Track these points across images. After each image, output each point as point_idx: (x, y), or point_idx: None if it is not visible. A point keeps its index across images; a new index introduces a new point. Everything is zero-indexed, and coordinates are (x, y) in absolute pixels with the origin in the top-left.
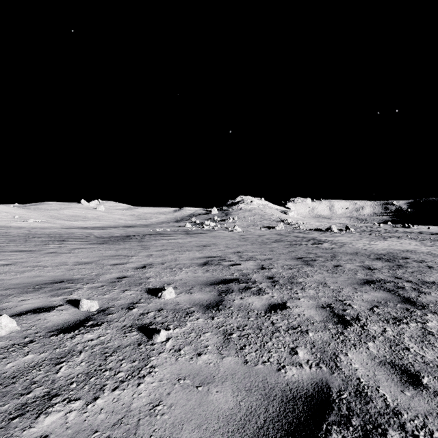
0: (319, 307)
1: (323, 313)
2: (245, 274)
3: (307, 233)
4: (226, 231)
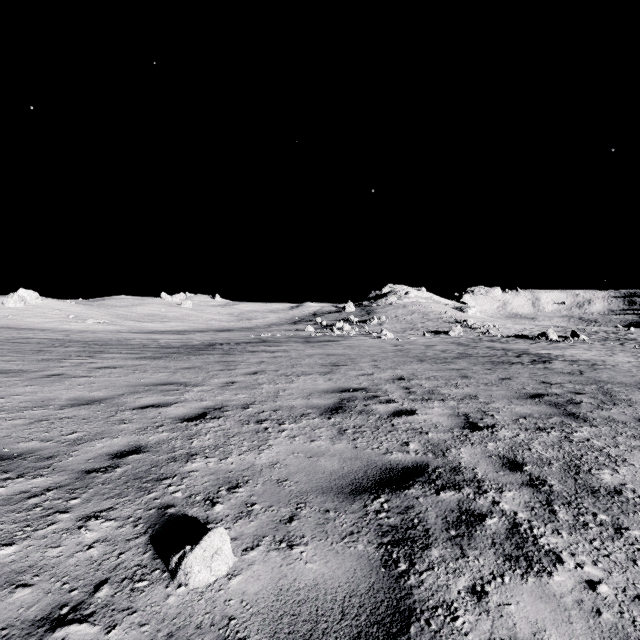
0: None
1: None
2: (437, 445)
3: (506, 341)
4: (370, 338)
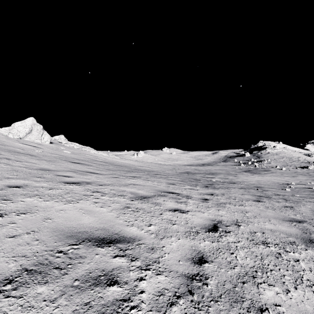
0: None
1: None
2: None
3: None
4: (277, 169)
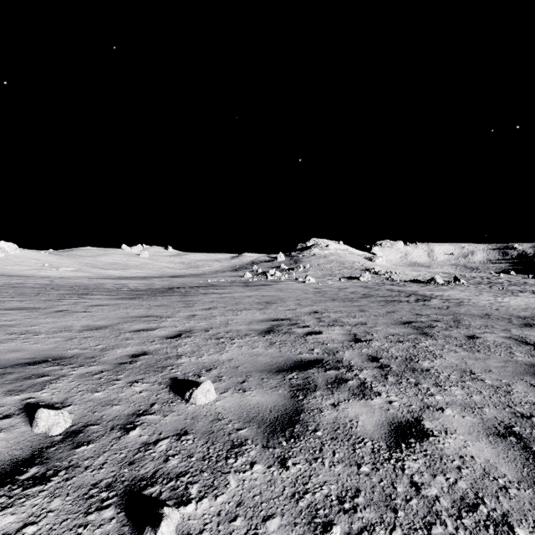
0: (492, 435)
1: (511, 454)
2: (331, 350)
3: (403, 285)
4: (296, 283)
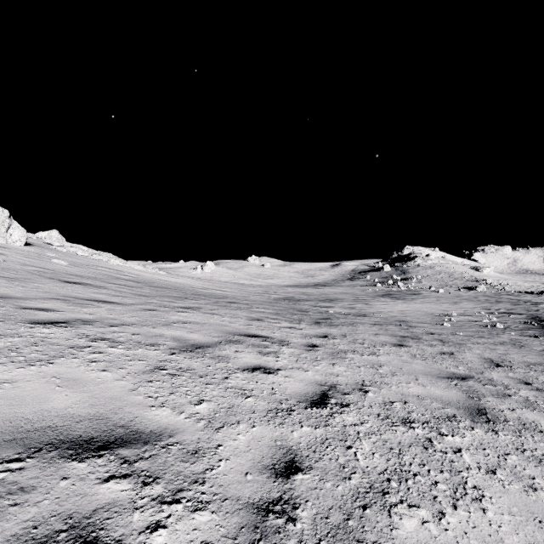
0: (543, 317)
1: None
2: (509, 312)
3: (517, 295)
4: (431, 292)
